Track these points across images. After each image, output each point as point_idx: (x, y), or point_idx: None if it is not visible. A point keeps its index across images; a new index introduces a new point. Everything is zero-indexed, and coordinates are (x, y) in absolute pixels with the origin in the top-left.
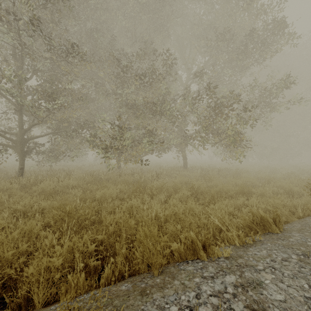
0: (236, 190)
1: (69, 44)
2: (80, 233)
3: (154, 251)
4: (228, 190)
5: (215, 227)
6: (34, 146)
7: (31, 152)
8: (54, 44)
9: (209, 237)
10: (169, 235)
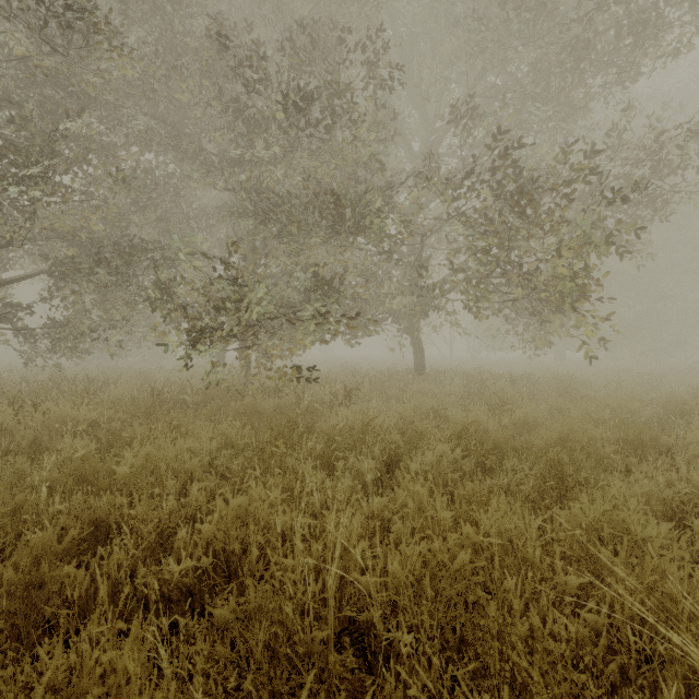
0: (613, 440)
1: None
2: None
3: None
4: (589, 440)
5: (682, 679)
6: None
7: None
8: None
9: None
10: None
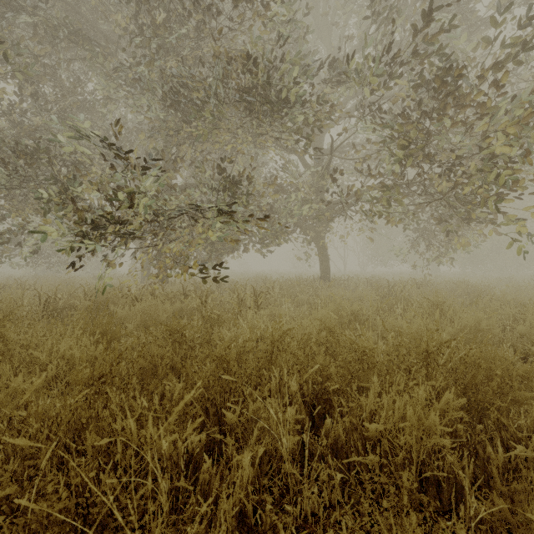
0: None
1: None
2: None
3: None
4: None
5: None
6: None
7: None
8: None
9: None
10: None
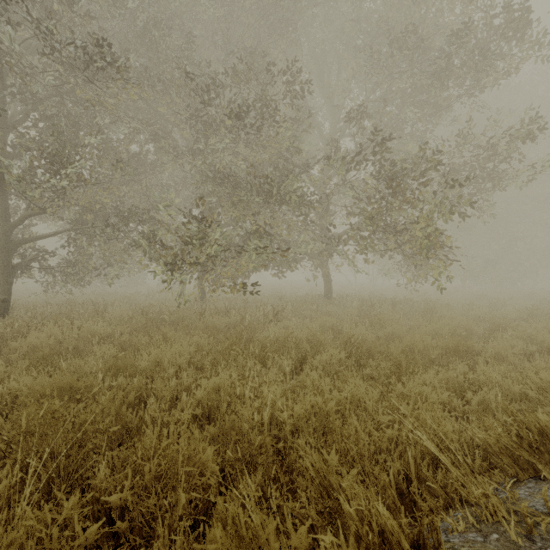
0: (441, 346)
1: (94, 45)
2: (84, 469)
3: (266, 549)
4: (426, 347)
5: (420, 452)
6: (33, 257)
7: (28, 269)
8: (58, 38)
9: (436, 526)
10: (308, 481)
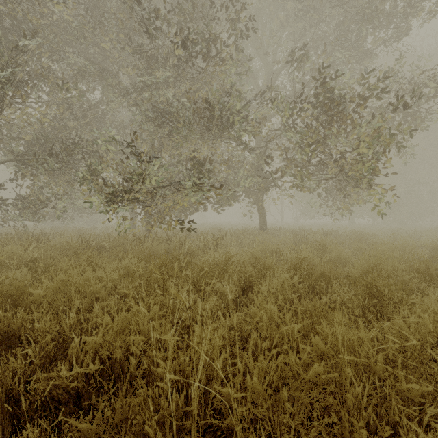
0: (408, 270)
1: None
2: None
3: None
4: (391, 270)
5: None
6: None
7: None
8: None
9: None
10: None
